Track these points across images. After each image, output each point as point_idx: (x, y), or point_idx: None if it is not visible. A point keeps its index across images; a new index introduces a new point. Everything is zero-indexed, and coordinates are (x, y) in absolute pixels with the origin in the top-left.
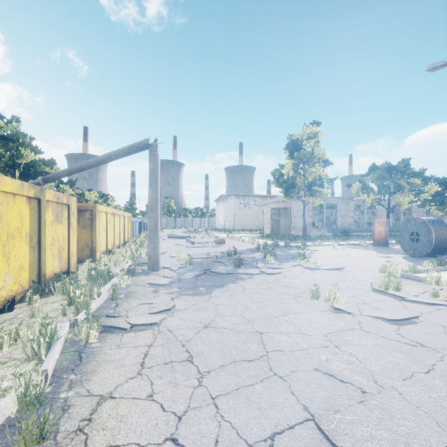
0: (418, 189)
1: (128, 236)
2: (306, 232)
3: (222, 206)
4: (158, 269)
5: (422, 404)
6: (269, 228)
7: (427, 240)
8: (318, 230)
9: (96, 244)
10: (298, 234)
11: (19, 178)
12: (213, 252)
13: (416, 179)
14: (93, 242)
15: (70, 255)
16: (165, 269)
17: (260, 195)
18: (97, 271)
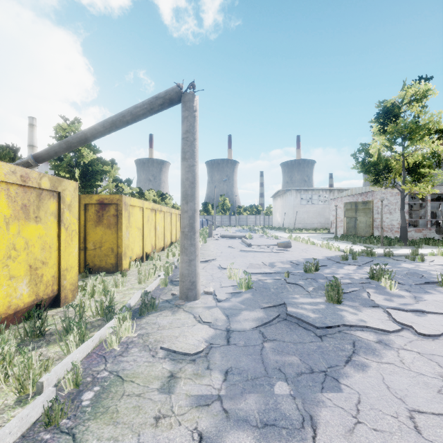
0: None
1: (176, 235)
2: (406, 233)
3: (279, 202)
4: (195, 296)
5: None
6: (341, 227)
7: None
8: (418, 231)
9: (122, 249)
10: (386, 235)
11: (79, 177)
12: (278, 262)
13: None
14: (119, 245)
15: (60, 271)
16: (207, 295)
17: (325, 189)
18: (80, 308)
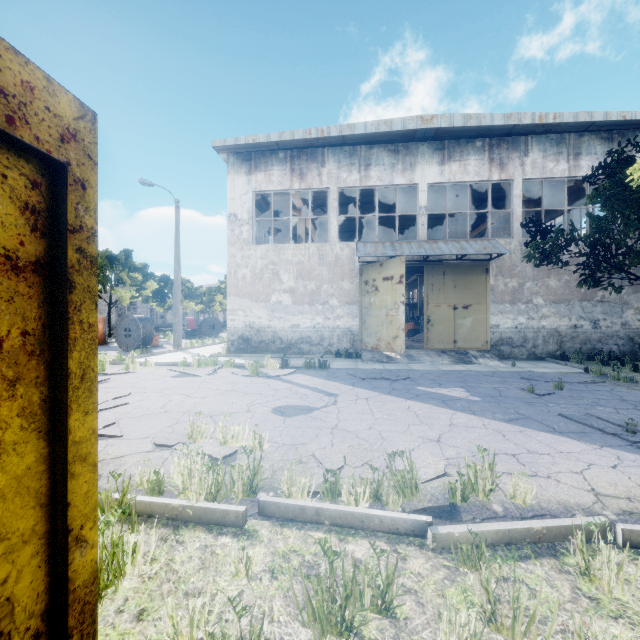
0: (140, 285)
1: None
2: None
3: None
4: None
5: (99, 398)
6: None
7: (138, 335)
8: None
9: None
10: None
11: None
12: None
13: (138, 274)
14: None
15: None
16: None
17: None
18: None
